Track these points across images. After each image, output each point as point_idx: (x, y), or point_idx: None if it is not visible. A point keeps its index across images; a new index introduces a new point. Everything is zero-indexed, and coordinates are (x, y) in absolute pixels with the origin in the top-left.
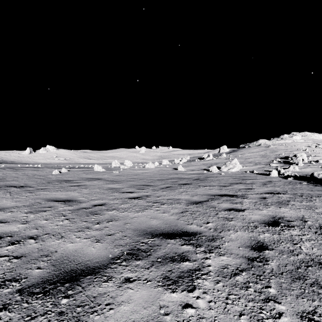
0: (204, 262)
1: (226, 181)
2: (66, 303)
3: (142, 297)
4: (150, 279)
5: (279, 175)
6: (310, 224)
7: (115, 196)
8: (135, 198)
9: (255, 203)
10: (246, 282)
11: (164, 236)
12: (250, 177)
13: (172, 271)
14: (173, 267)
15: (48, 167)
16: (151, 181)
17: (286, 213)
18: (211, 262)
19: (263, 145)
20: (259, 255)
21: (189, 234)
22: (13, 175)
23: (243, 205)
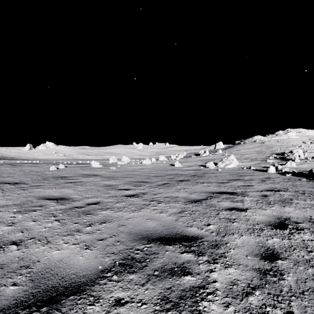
0: (209, 276)
1: (224, 177)
2: None
3: None
4: (146, 301)
5: (277, 172)
6: None
7: (110, 194)
8: (131, 196)
9: (257, 201)
10: (262, 305)
11: (161, 241)
12: (247, 173)
13: (172, 290)
14: (172, 284)
15: (46, 163)
16: (148, 178)
17: (291, 213)
18: (217, 276)
19: (259, 141)
20: (272, 267)
21: (189, 239)
22: (10, 172)
23: (244, 204)
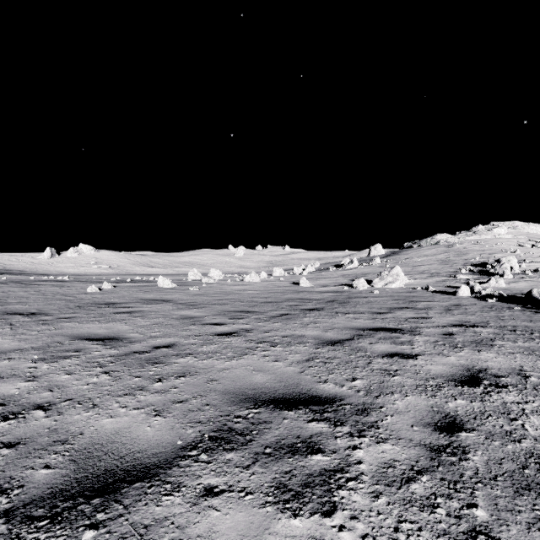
0: (350, 455)
1: (383, 304)
2: (92, 539)
3: (236, 527)
4: (252, 490)
5: (473, 295)
6: (535, 381)
7: (192, 331)
8: (226, 335)
9: (435, 342)
10: (430, 496)
11: (276, 404)
12: (423, 297)
13: (293, 474)
14: (293, 466)
15: (81, 280)
16: (254, 305)
17: (490, 361)
18: (363, 455)
19: (444, 244)
20: (451, 442)
21: (321, 401)
22: (20, 295)
23: (414, 347)
